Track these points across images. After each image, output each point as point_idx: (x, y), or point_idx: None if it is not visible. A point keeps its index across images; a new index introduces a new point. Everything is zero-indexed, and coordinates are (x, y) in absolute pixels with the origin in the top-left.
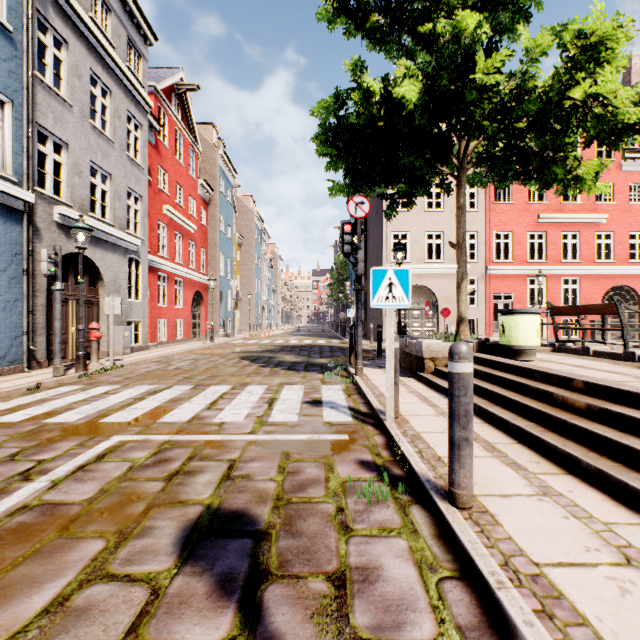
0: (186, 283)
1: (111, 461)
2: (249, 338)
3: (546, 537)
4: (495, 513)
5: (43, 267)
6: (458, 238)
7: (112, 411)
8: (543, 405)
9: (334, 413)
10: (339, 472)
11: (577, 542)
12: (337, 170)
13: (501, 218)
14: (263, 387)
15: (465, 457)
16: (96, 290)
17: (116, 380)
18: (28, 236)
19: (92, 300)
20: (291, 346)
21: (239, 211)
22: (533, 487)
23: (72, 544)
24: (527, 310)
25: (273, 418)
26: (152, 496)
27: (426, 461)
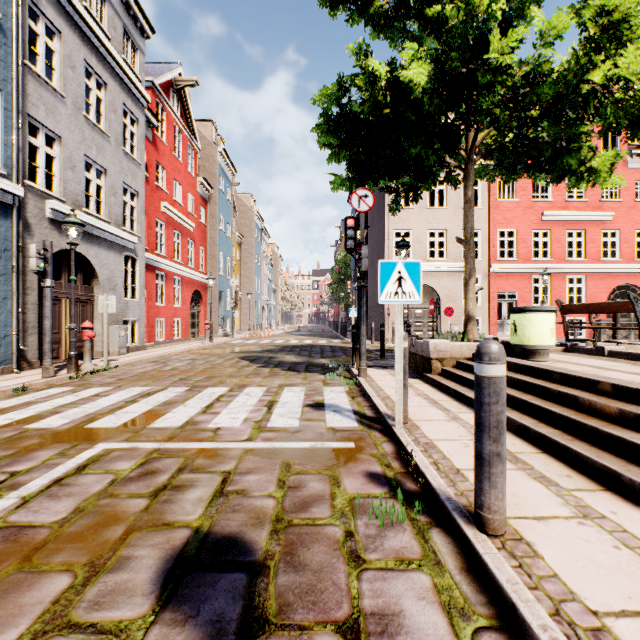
0: (185, 282)
1: (92, 473)
2: (249, 338)
3: (599, 574)
4: (532, 541)
5: (32, 263)
6: (466, 233)
7: (100, 415)
8: (567, 410)
9: (338, 417)
10: (346, 487)
11: (637, 581)
12: (340, 162)
13: (505, 216)
14: (262, 389)
15: (497, 475)
16: (91, 288)
17: (109, 381)
18: (18, 231)
19: (86, 298)
20: (291, 346)
21: (239, 210)
22: (570, 507)
23: (32, 580)
24: (541, 308)
25: (272, 423)
26: (133, 517)
27: (443, 474)
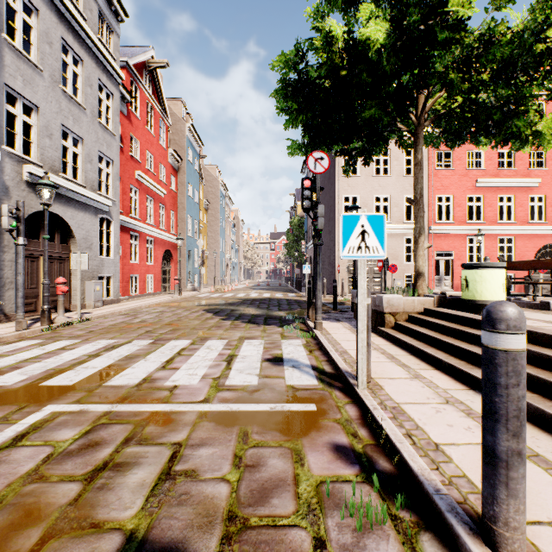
0: (157, 242)
1: (28, 445)
2: (214, 292)
3: None
4: None
5: (4, 222)
6: (415, 194)
7: (59, 371)
8: (542, 371)
9: (297, 374)
10: (310, 465)
11: None
12: (297, 125)
13: (443, 183)
14: (223, 342)
15: (517, 481)
16: (68, 247)
17: (78, 334)
18: None
19: (64, 256)
20: (251, 299)
21: (206, 179)
22: None
23: None
24: (493, 264)
25: (231, 380)
26: (57, 513)
27: (422, 452)
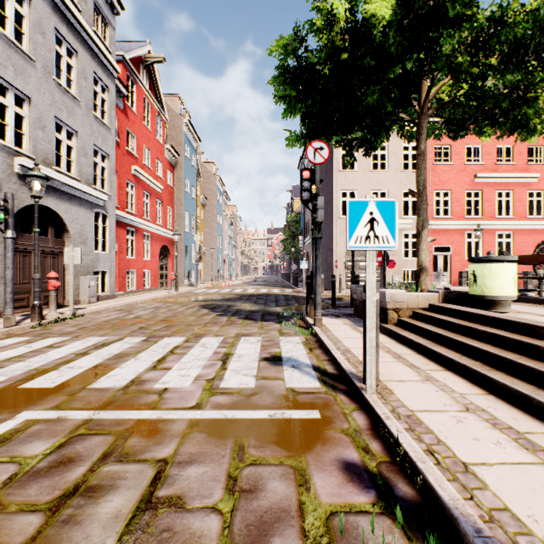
0: (153, 237)
1: None
2: (211, 287)
3: None
4: None
5: None
6: (418, 185)
7: (42, 371)
8: None
9: (297, 375)
10: (318, 490)
11: None
12: (295, 113)
13: (441, 178)
14: (218, 339)
15: None
16: (62, 241)
17: (69, 330)
18: None
19: (57, 251)
20: (248, 295)
21: (203, 176)
22: None
23: None
24: (503, 257)
25: (226, 382)
26: None
27: (449, 474)
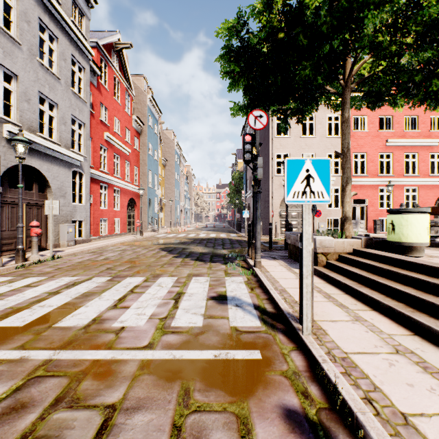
0: (122, 192)
1: None
2: (170, 232)
3: None
4: None
5: None
6: (343, 148)
7: (16, 310)
8: None
9: (240, 314)
10: None
11: None
12: (239, 86)
13: (358, 142)
14: (173, 279)
15: None
16: (45, 195)
17: (47, 271)
18: None
19: (41, 203)
20: (200, 239)
21: (164, 141)
22: None
23: None
24: (419, 209)
25: (177, 321)
26: None
27: (390, 428)
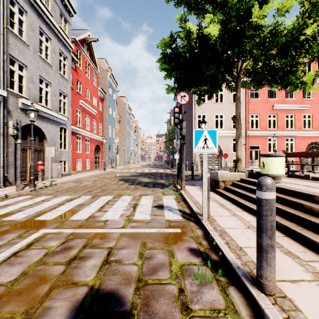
0: (91, 140)
1: (35, 248)
2: (124, 169)
3: None
4: (292, 298)
5: (10, 131)
6: (236, 115)
7: (44, 212)
8: (298, 211)
9: (171, 214)
10: (177, 257)
11: None
12: (171, 78)
13: (254, 107)
14: (130, 197)
15: (271, 259)
16: (42, 144)
17: (50, 192)
18: (4, 114)
19: (40, 149)
20: (145, 173)
21: (119, 104)
22: (309, 273)
23: None
24: (277, 154)
25: (136, 217)
26: (55, 278)
27: (233, 250)
